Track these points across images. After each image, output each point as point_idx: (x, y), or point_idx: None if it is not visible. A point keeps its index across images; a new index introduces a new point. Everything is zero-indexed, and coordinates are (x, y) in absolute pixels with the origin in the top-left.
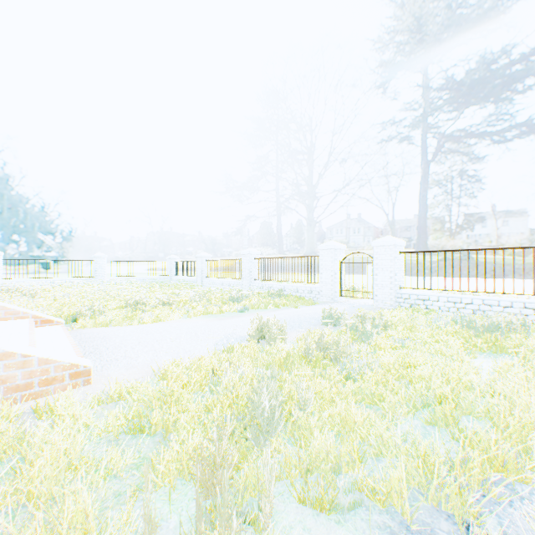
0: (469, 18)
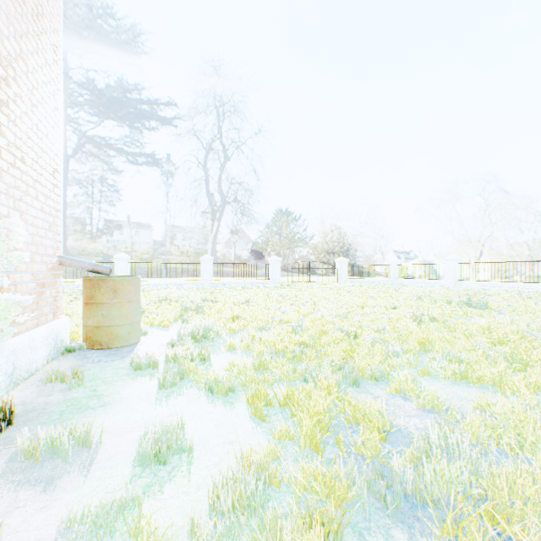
0: (97, 70)
